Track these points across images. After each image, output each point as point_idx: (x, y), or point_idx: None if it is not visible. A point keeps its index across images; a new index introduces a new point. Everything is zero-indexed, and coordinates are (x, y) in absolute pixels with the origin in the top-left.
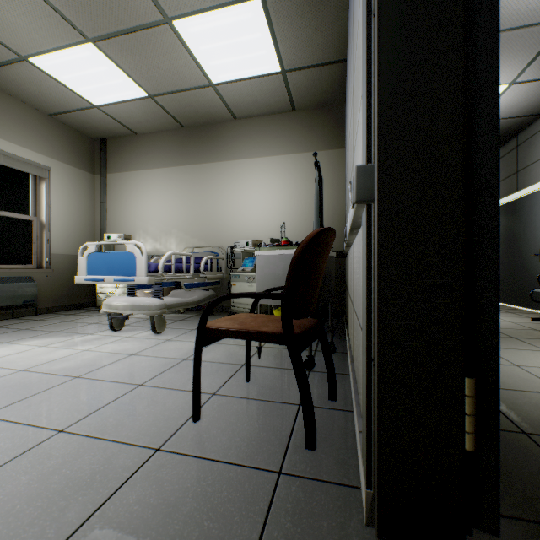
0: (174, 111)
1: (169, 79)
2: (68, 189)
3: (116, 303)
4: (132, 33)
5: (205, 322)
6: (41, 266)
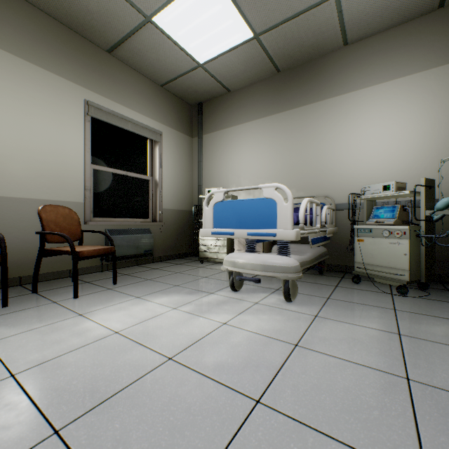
0: (275, 52)
1: (283, 2)
2: (174, 151)
3: (241, 261)
4: None
5: None
6: (155, 219)
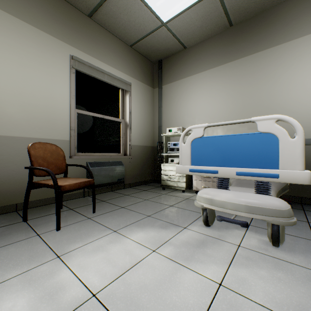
0: (231, 5)
1: None
2: (140, 99)
3: (219, 199)
4: None
5: None
6: (126, 153)
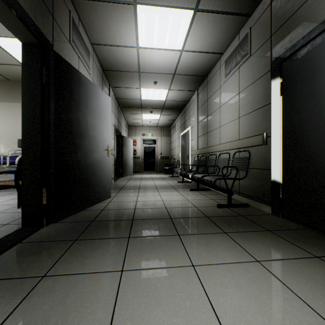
0: (0, 72)
1: None
2: None
3: None
4: None
5: None
6: None
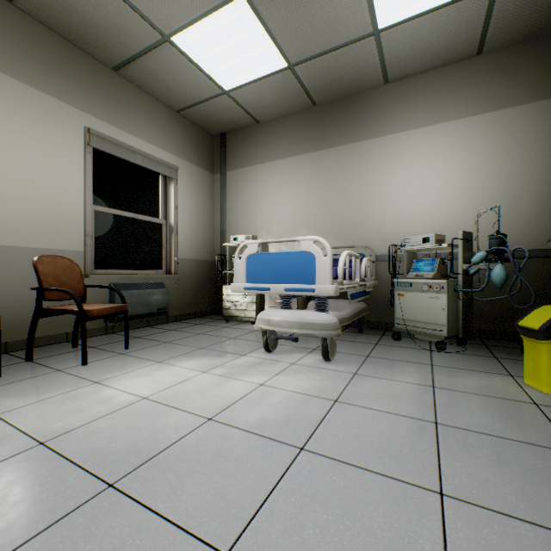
0: (311, 84)
1: (321, 35)
2: (192, 190)
3: (276, 318)
4: None
5: None
6: (170, 271)
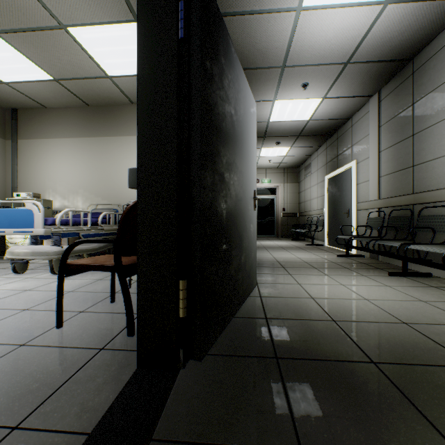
0: (78, 93)
1: (70, 69)
2: None
3: (17, 250)
4: (33, 31)
5: (66, 260)
6: None
